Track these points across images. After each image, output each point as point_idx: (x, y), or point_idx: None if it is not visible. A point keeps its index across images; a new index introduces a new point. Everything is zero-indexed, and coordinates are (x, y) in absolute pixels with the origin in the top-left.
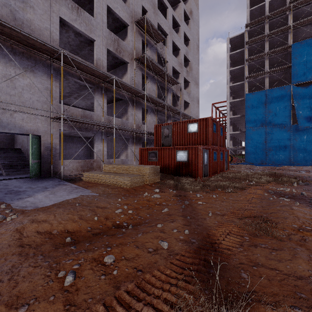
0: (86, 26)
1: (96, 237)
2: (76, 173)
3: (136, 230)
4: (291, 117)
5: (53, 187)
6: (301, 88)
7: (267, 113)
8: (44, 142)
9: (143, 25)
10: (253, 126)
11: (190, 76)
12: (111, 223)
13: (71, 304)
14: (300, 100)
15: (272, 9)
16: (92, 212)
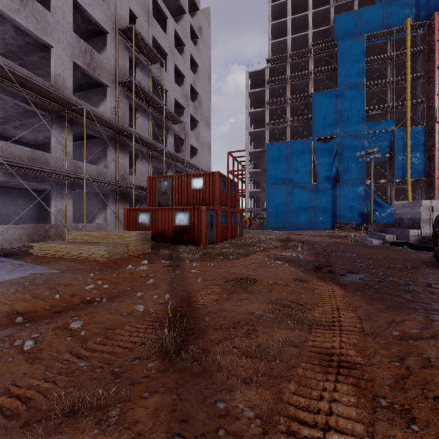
0: (36, 22)
1: (58, 314)
2: (19, 245)
3: (111, 302)
4: (312, 175)
5: None
6: (321, 144)
7: (288, 169)
8: None
9: (131, 37)
10: (274, 184)
11: (199, 114)
12: (79, 299)
13: (35, 359)
14: (320, 157)
15: (295, 47)
16: (51, 290)
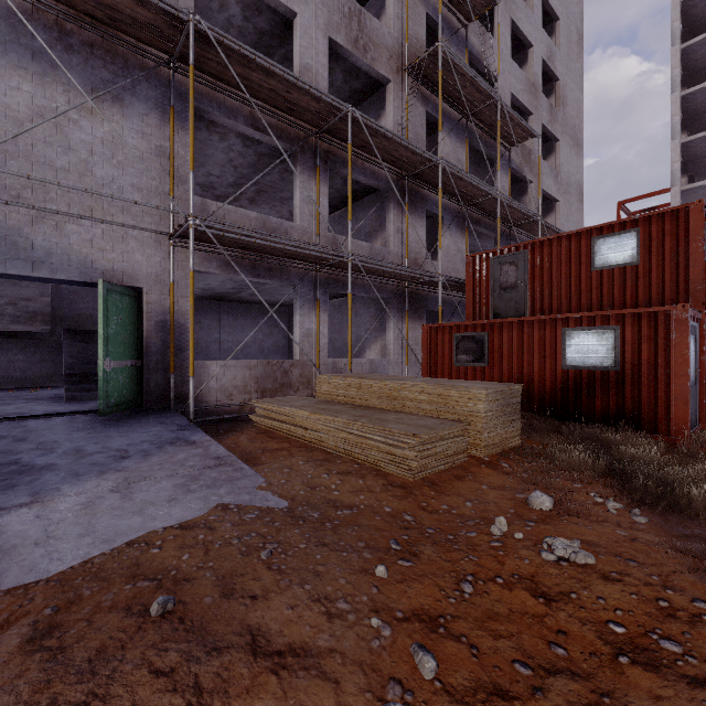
0: None
1: None
2: (243, 398)
3: None
4: None
5: (147, 453)
6: None
7: None
8: (151, 308)
9: None
10: None
11: (559, 123)
12: None
13: None
14: None
15: None
16: None
